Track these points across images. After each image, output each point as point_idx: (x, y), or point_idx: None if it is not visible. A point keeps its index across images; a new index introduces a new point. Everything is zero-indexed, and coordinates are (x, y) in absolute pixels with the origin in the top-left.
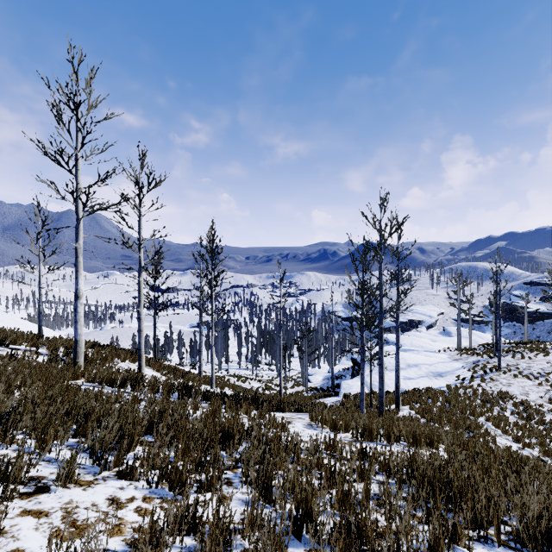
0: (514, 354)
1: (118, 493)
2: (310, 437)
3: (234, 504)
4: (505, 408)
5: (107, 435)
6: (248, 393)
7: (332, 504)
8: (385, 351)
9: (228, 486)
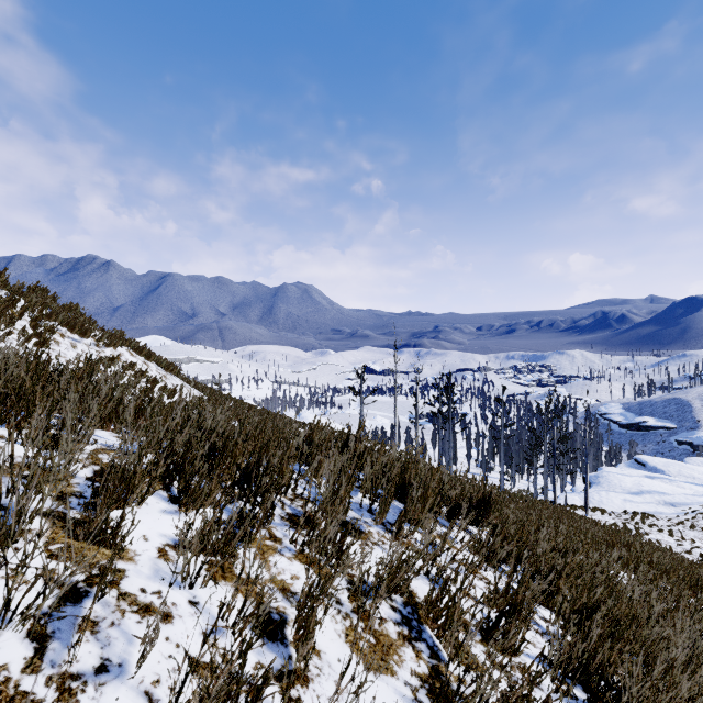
0: None
1: None
2: None
3: None
4: None
5: None
6: None
7: None
8: (622, 474)
9: None
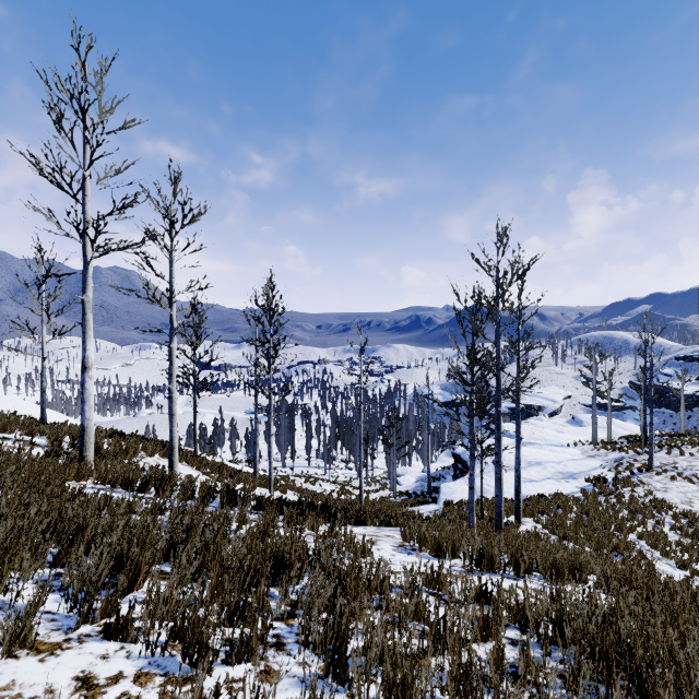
0: (670, 450)
1: (96, 667)
2: (402, 566)
3: (284, 686)
4: (663, 521)
5: (92, 567)
6: (319, 499)
7: (443, 685)
8: None
9: (277, 650)
